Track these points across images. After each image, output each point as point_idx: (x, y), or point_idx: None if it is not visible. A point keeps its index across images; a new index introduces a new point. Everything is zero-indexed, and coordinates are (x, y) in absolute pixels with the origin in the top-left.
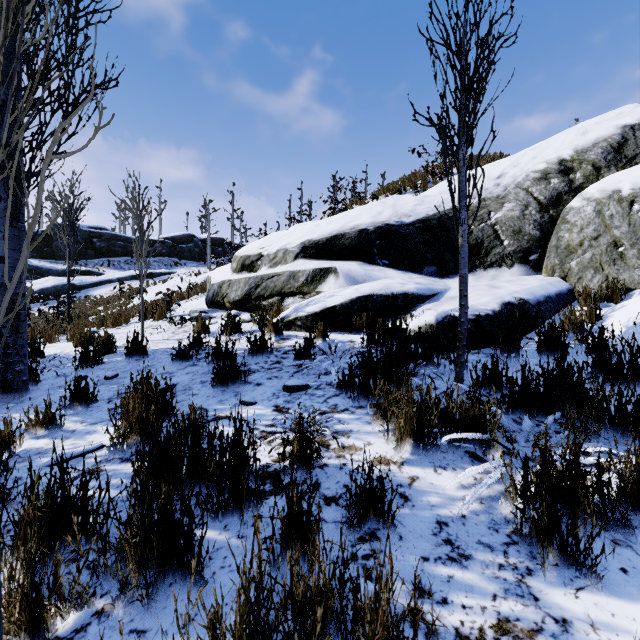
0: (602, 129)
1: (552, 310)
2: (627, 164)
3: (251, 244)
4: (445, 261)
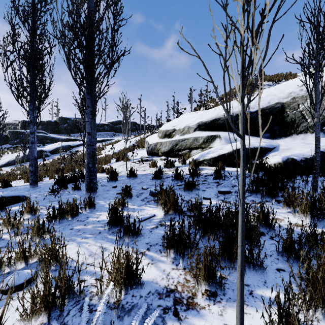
0: None
1: None
2: None
3: (166, 124)
4: (274, 130)
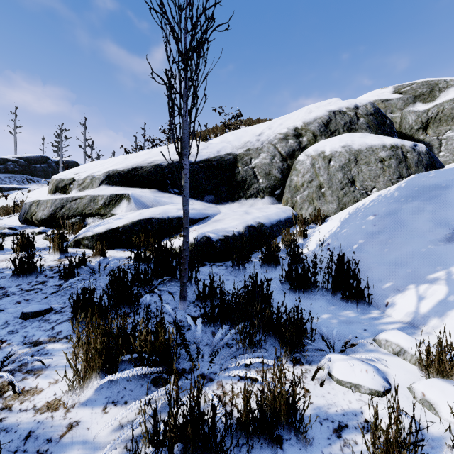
0: (319, 111)
1: (281, 230)
2: (331, 135)
3: (71, 169)
4: (220, 192)
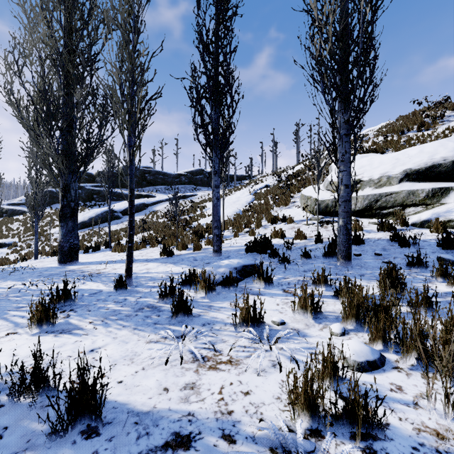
0: None
1: None
2: None
3: (333, 173)
4: None
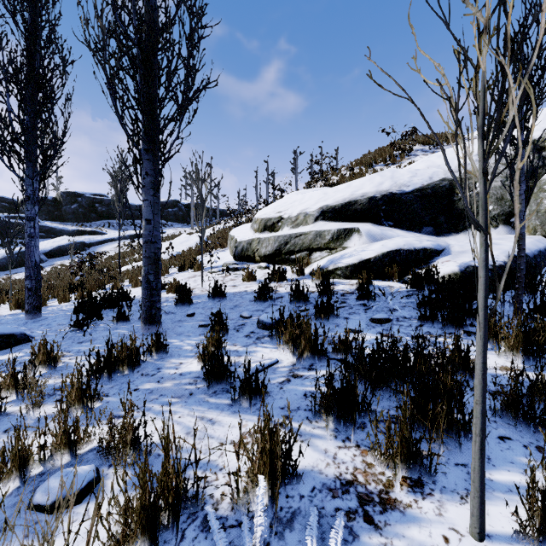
0: None
1: (545, 262)
2: None
3: (265, 209)
4: (439, 222)
